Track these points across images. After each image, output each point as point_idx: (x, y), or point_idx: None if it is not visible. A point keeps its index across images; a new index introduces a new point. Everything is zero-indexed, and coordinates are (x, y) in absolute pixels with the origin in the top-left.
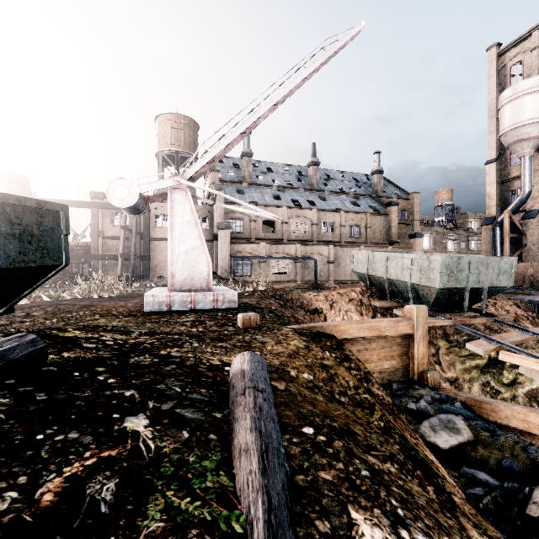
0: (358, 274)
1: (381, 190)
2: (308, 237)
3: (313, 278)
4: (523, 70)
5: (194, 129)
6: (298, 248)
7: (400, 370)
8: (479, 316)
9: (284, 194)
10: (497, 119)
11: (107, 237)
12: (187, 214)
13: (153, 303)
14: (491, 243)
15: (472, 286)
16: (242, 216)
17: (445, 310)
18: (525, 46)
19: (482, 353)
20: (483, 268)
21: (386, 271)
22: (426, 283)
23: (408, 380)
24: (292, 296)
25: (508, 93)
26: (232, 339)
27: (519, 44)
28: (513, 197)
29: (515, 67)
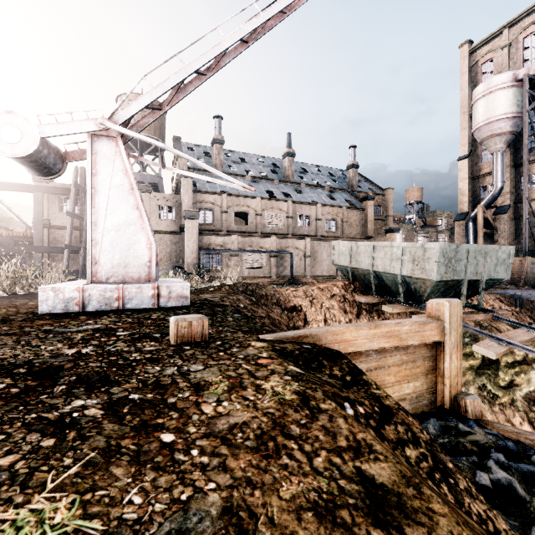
0: (339, 268)
1: (356, 185)
2: (283, 231)
3: (289, 273)
4: (494, 67)
5: None
6: (273, 241)
7: (425, 395)
8: (476, 312)
9: (258, 185)
10: (469, 115)
11: (54, 226)
12: (118, 173)
13: (55, 301)
14: (464, 239)
15: (470, 278)
16: (212, 206)
17: None
18: (496, 44)
19: (494, 356)
20: (481, 257)
21: (372, 263)
22: (420, 275)
23: (436, 408)
24: (267, 291)
25: (482, 88)
26: (128, 379)
27: (490, 41)
28: (484, 193)
29: (486, 65)
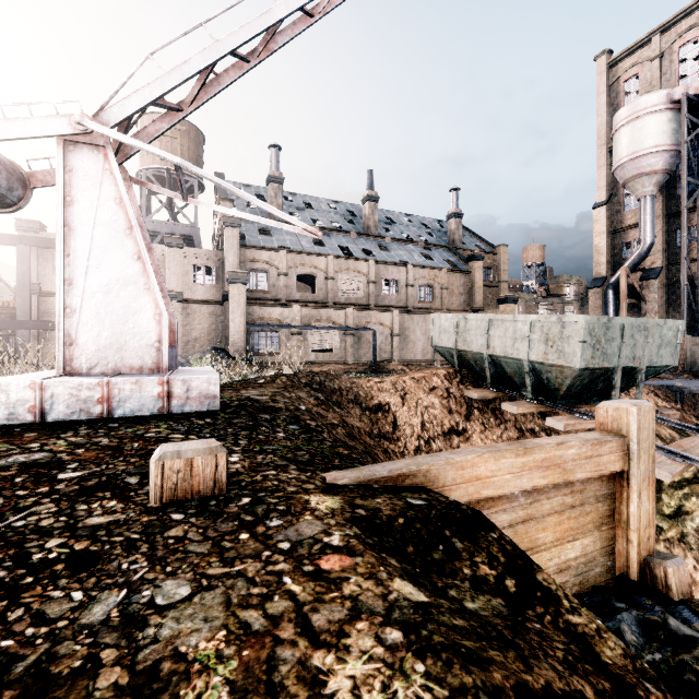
0: (440, 350)
1: (459, 240)
2: (363, 301)
3: (371, 357)
4: (641, 86)
5: (196, 140)
6: (349, 313)
7: (598, 559)
8: None
9: (329, 239)
10: (608, 149)
11: (46, 292)
12: (107, 203)
13: None
14: (601, 312)
15: (625, 365)
16: (266, 266)
17: (579, 403)
18: (643, 55)
19: (669, 478)
20: (641, 336)
21: (487, 343)
22: (556, 360)
23: (615, 579)
24: (341, 383)
25: (625, 112)
26: None
27: (635, 51)
28: (627, 252)
29: (631, 82)
